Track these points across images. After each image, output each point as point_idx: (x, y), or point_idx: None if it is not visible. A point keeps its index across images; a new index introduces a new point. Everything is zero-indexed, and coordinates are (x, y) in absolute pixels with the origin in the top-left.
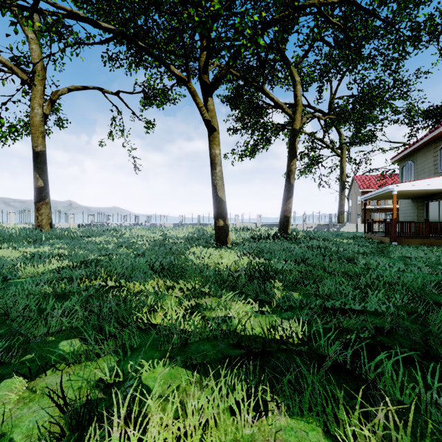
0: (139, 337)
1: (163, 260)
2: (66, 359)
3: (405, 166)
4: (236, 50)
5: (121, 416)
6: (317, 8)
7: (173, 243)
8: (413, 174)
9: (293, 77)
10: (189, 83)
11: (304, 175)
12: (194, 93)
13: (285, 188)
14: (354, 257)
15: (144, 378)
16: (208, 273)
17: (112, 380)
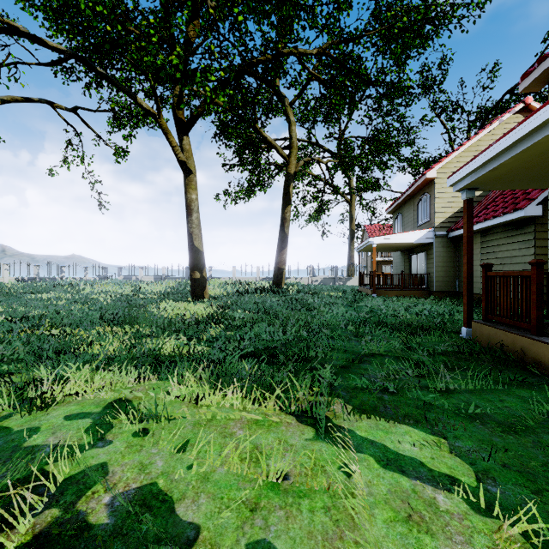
0: (74, 361)
1: (118, 312)
2: (10, 371)
3: (397, 218)
4: (214, 89)
5: (50, 380)
6: (296, 57)
7: (142, 298)
8: (402, 227)
9: (288, 116)
10: (160, 118)
11: (313, 222)
12: (166, 130)
13: (279, 238)
14: (320, 307)
15: (72, 376)
16: (156, 319)
17: (47, 377)
